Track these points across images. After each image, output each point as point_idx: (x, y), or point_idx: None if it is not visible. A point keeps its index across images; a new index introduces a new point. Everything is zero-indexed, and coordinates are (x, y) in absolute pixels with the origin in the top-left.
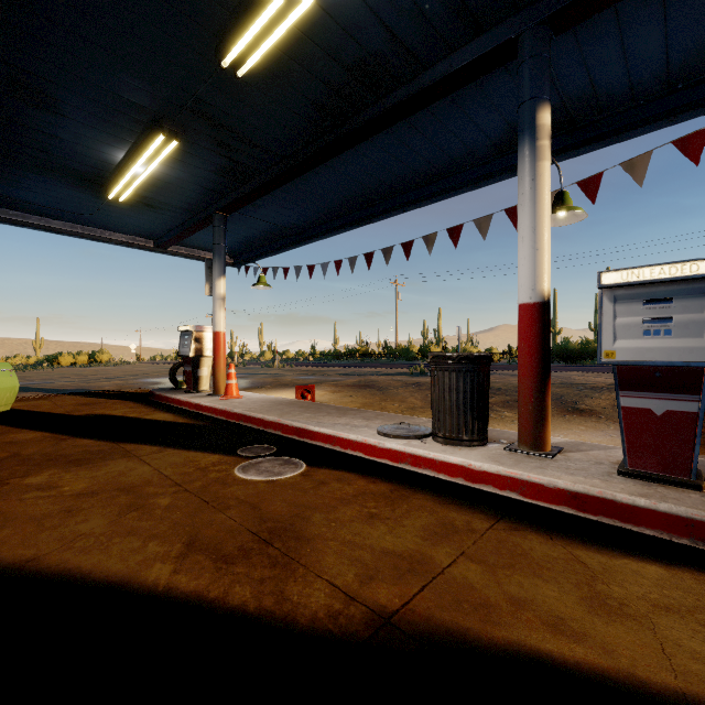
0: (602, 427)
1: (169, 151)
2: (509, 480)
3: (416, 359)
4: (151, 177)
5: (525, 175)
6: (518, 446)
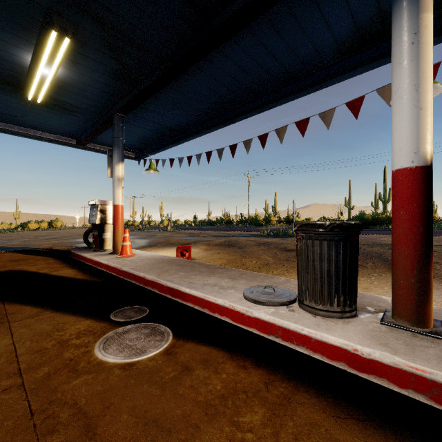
0: (435, 285)
1: (63, 49)
2: (413, 378)
3: (262, 225)
4: (59, 81)
5: (406, 30)
6: (394, 319)
